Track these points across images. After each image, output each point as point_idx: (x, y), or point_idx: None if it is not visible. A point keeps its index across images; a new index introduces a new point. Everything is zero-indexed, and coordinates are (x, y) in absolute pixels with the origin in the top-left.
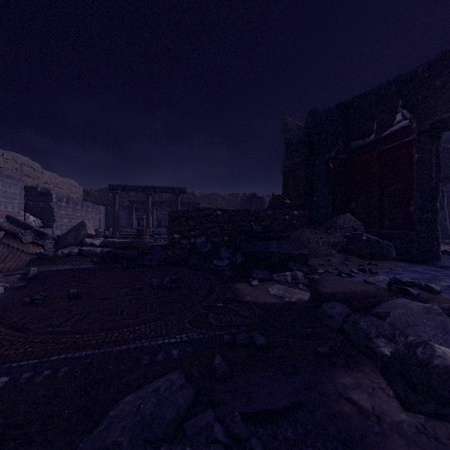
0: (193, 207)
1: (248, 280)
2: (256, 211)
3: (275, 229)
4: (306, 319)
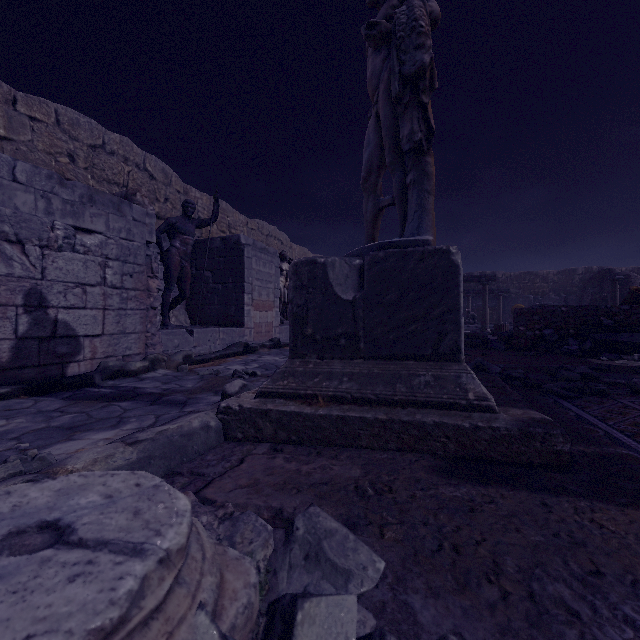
0: (537, 305)
1: (597, 357)
2: (607, 306)
3: (632, 324)
4: (638, 369)
